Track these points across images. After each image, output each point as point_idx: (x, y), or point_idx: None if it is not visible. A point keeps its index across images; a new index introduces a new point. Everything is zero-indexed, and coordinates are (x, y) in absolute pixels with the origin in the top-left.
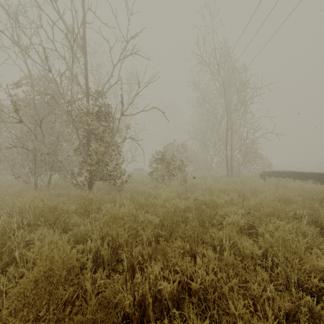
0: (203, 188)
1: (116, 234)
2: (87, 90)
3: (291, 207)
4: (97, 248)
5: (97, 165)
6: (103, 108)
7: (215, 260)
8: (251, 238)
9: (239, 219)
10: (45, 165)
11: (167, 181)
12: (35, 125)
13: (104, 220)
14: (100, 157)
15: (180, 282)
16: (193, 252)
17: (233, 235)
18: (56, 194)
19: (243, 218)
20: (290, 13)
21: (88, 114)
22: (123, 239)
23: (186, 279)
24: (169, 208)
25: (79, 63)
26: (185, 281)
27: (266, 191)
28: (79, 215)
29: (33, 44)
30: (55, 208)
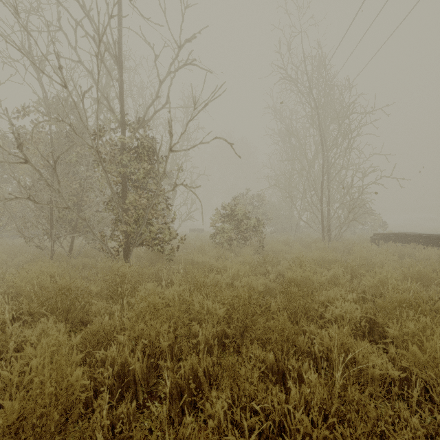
0: (288, 257)
1: (157, 334)
2: (122, 117)
3: (432, 290)
4: (125, 358)
5: (136, 225)
6: (143, 142)
7: (324, 392)
8: (370, 340)
9: (352, 311)
10: (66, 225)
11: (237, 248)
12: (51, 169)
13: (140, 308)
14: (140, 213)
15: (263, 433)
16: (280, 368)
17: (348, 342)
18: (78, 266)
19: (359, 310)
20: (417, 2)
21: (124, 151)
22: (166, 343)
23: (273, 428)
24: (240, 291)
25: (111, 78)
26: (271, 431)
27: (387, 263)
28: (107, 298)
29: (47, 54)
30: (69, 289)
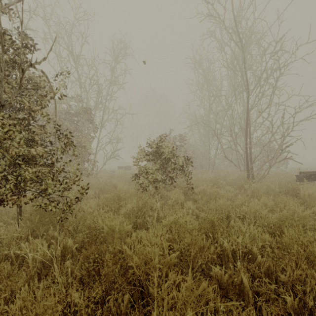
0: (227, 205)
1: None
2: None
3: None
4: None
5: None
6: None
7: None
8: None
9: None
10: None
11: (163, 191)
12: None
13: None
14: None
15: None
16: None
17: None
18: None
19: None
20: None
21: None
22: None
23: None
24: None
25: None
26: None
27: None
28: None
29: None
30: None
